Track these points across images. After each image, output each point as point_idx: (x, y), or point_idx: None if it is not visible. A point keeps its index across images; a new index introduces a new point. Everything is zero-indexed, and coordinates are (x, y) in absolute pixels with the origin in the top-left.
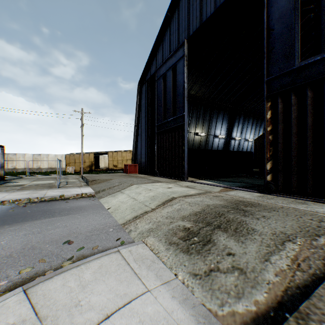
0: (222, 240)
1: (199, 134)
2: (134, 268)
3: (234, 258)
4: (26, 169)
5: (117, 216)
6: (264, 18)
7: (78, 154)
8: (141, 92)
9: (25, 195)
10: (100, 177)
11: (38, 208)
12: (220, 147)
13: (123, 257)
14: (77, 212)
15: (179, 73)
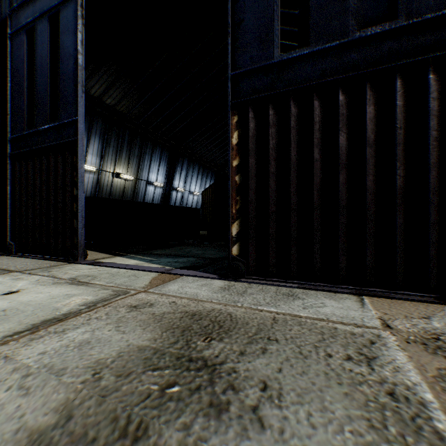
0: None
1: (122, 177)
2: None
3: None
4: None
5: None
6: None
7: None
8: None
9: None
10: None
11: None
12: (157, 199)
13: None
14: None
15: (65, 31)
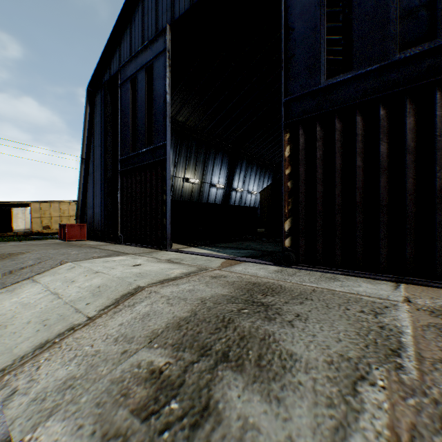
0: (236, 402)
1: (191, 181)
2: None
3: None
4: None
5: None
6: (282, 9)
7: None
8: (94, 102)
9: None
10: None
11: None
12: (218, 199)
13: None
14: None
15: (157, 78)
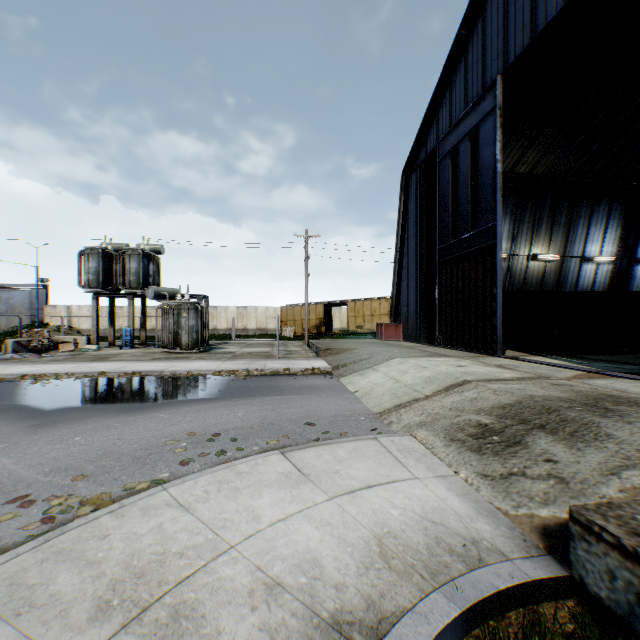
0: (541, 444)
1: (540, 258)
2: (398, 457)
3: (554, 466)
4: (228, 330)
5: (369, 403)
6: None
7: (299, 305)
8: (408, 187)
9: (241, 366)
10: (336, 344)
11: (261, 383)
12: (600, 283)
13: (382, 445)
14: (312, 392)
15: (484, 145)
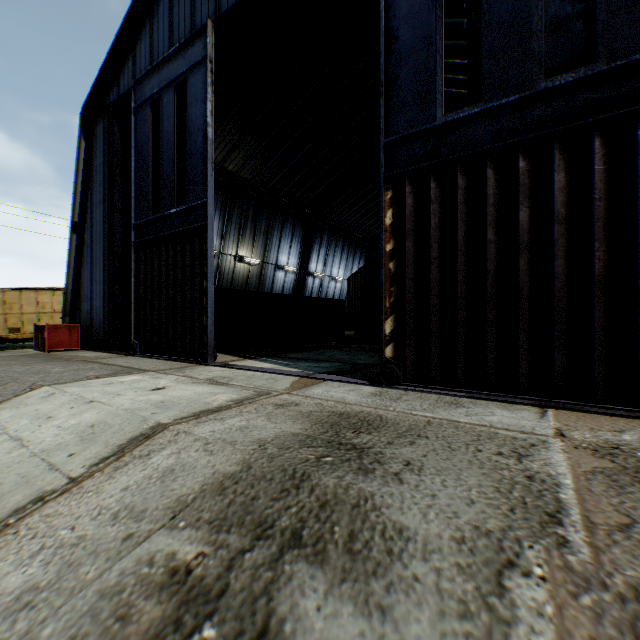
0: (313, 618)
1: (246, 260)
2: None
3: None
4: None
5: None
6: (382, 8)
7: None
8: (92, 134)
9: None
10: None
11: None
12: (288, 289)
13: None
14: None
15: (193, 101)
